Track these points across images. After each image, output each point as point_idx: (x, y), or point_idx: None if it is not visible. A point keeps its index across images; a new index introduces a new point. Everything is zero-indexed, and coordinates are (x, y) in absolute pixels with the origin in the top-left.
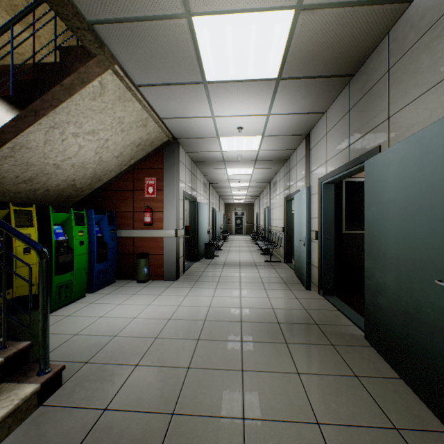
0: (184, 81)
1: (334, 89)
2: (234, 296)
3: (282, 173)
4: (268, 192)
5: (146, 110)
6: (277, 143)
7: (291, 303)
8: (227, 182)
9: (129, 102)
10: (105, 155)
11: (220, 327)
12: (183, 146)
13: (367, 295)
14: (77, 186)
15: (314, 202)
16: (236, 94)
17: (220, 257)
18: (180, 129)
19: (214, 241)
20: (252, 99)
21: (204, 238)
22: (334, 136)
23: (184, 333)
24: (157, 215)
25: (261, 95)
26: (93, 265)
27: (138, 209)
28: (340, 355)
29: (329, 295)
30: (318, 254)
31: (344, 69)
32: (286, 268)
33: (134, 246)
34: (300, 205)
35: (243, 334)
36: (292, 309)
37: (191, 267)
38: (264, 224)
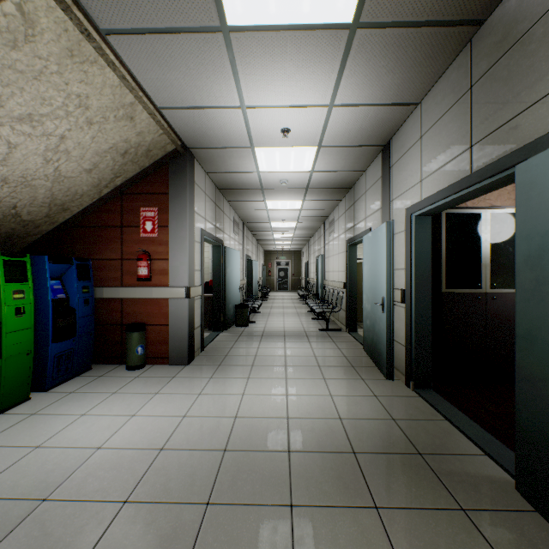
0: (187, 24)
1: (443, 53)
2: (277, 394)
3: (343, 208)
4: (322, 235)
5: (128, 87)
6: (339, 159)
7: (367, 406)
8: (267, 220)
9: (92, 65)
10: (66, 166)
11: (252, 468)
12: (201, 162)
13: (525, 413)
14: (23, 217)
15: (398, 245)
16: (281, 60)
17: (258, 324)
18: (193, 130)
19: (248, 301)
20: (307, 72)
21: (234, 297)
22: (436, 137)
23: (183, 486)
24: (159, 265)
25: (322, 63)
26: (46, 346)
27: (129, 256)
28: (488, 541)
29: (425, 390)
30: (405, 325)
31: (471, 5)
32: (351, 341)
33: (123, 312)
34: (374, 250)
35: (293, 486)
36: (372, 420)
37: (215, 340)
38: (316, 277)
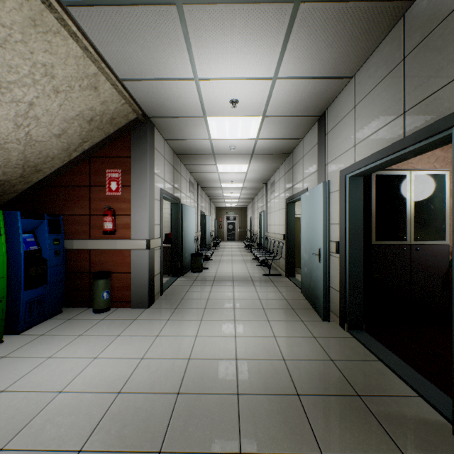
0: None
1: (377, 28)
2: (227, 335)
3: (283, 171)
4: (264, 194)
5: (90, 59)
6: (280, 128)
7: (308, 347)
8: (218, 182)
9: (55, 35)
10: (36, 131)
11: (203, 412)
12: (160, 130)
13: None
14: None
15: (333, 202)
16: (230, 33)
17: (210, 270)
18: (152, 101)
19: (202, 250)
20: (254, 45)
21: (190, 247)
22: (370, 106)
23: (137, 432)
24: (123, 220)
25: (268, 37)
26: (18, 293)
27: (96, 212)
28: None
29: (357, 331)
30: (339, 274)
31: None
32: (290, 285)
33: (90, 262)
34: (311, 207)
35: (242, 431)
36: (313, 361)
37: (173, 285)
38: (259, 230)
